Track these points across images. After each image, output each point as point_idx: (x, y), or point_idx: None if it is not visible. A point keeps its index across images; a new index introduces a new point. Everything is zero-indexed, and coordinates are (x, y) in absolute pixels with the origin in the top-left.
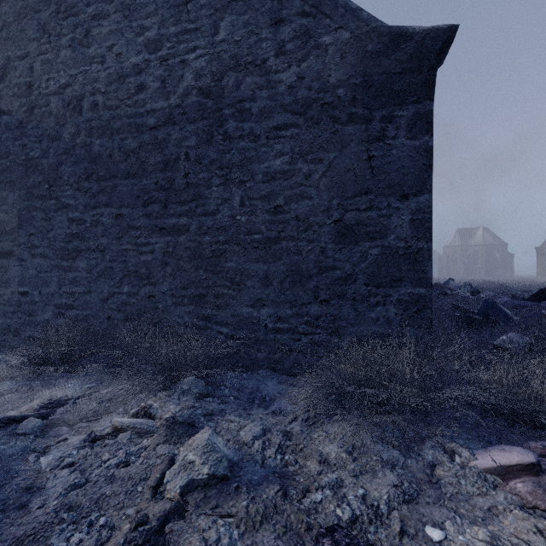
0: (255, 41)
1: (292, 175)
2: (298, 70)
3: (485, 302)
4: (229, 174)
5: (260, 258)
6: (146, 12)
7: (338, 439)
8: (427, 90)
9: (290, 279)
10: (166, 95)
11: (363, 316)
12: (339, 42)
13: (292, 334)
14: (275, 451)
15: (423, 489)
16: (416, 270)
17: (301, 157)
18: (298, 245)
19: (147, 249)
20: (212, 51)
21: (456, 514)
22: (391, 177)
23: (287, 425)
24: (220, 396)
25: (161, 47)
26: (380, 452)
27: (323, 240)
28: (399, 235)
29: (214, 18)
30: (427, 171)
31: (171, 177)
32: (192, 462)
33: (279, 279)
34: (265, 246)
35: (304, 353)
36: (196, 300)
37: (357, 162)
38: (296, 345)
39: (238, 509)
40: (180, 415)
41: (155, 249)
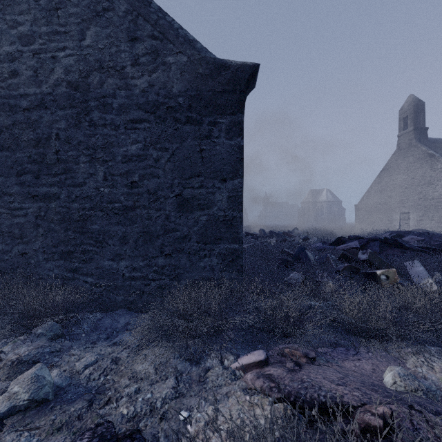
0: (115, 51)
1: (145, 158)
2: (149, 79)
3: (299, 248)
4: (95, 154)
5: (119, 222)
6: (19, 9)
7: (151, 359)
8: (240, 106)
9: (143, 238)
10: (39, 83)
11: (195, 265)
12: (179, 63)
13: (143, 281)
14: (99, 374)
15: (192, 386)
16: (232, 231)
17: (152, 145)
18: (149, 212)
19: (20, 213)
20: (80, 53)
21: (205, 400)
22: (215, 166)
23: (120, 352)
24: (75, 334)
25: (34, 42)
26: (176, 365)
27: (168, 209)
28: (220, 207)
29: (81, 26)
30: (240, 162)
31: (43, 153)
32: (16, 393)
33: (134, 238)
34: (124, 213)
35: (152, 295)
36: (65, 256)
37: (192, 153)
38: (147, 288)
39: (46, 422)
40: (26, 355)
41: (28, 213)
